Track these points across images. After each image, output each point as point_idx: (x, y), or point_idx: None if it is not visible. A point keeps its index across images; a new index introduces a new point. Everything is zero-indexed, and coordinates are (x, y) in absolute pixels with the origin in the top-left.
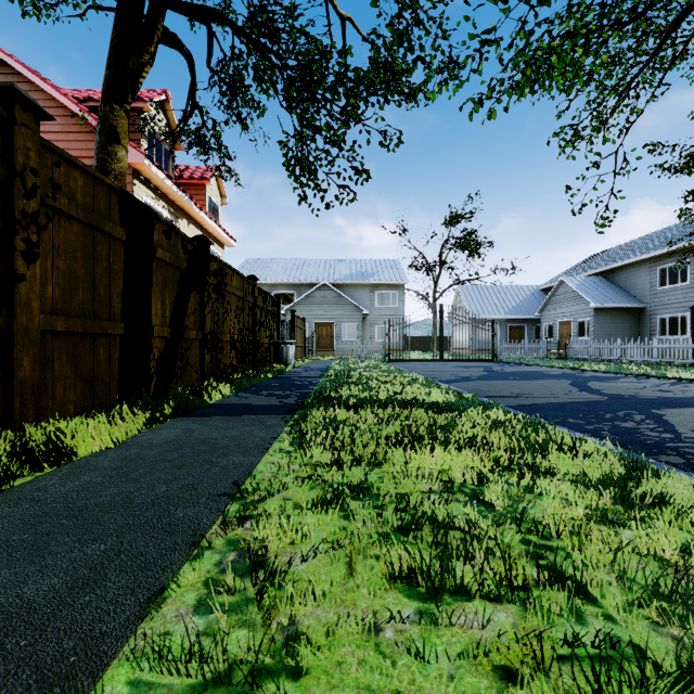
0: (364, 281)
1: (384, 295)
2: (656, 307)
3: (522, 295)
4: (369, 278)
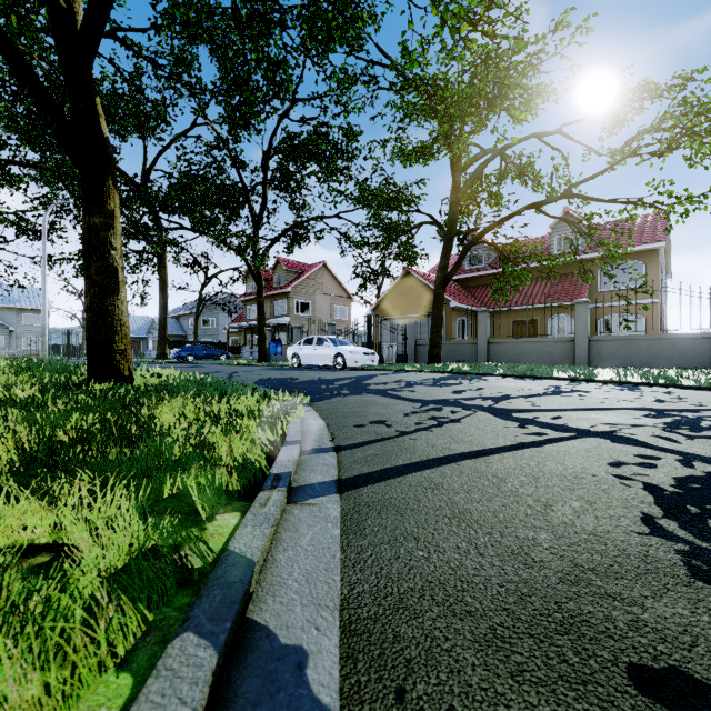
0: (12, 306)
1: (31, 316)
2: (189, 336)
3: (143, 322)
4: (16, 303)
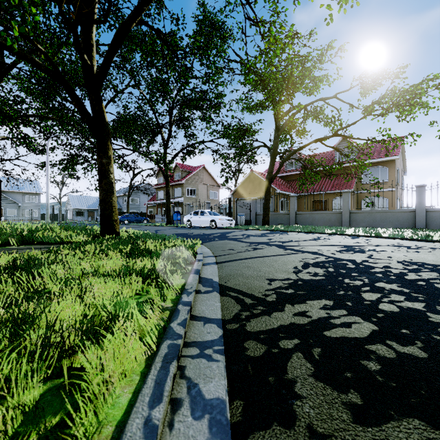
0: (19, 191)
1: (30, 197)
2: (123, 208)
3: (95, 200)
4: (22, 189)
